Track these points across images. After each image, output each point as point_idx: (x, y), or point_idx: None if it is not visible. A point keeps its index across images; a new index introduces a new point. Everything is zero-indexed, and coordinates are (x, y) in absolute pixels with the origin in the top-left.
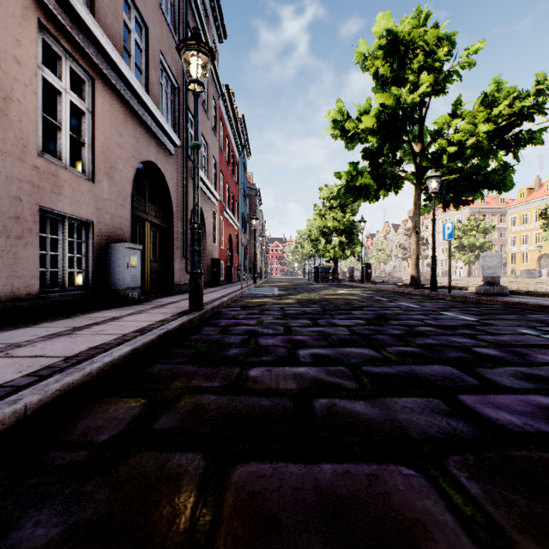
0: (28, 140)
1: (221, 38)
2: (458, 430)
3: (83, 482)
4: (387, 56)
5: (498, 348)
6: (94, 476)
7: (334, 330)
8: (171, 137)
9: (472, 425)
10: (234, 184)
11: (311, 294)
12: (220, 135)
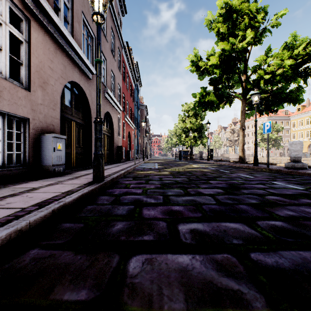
0: None
1: (123, 13)
2: None
3: None
4: (225, 20)
5: None
6: None
7: (202, 199)
8: (89, 67)
9: None
10: (131, 102)
11: (179, 168)
12: (123, 72)
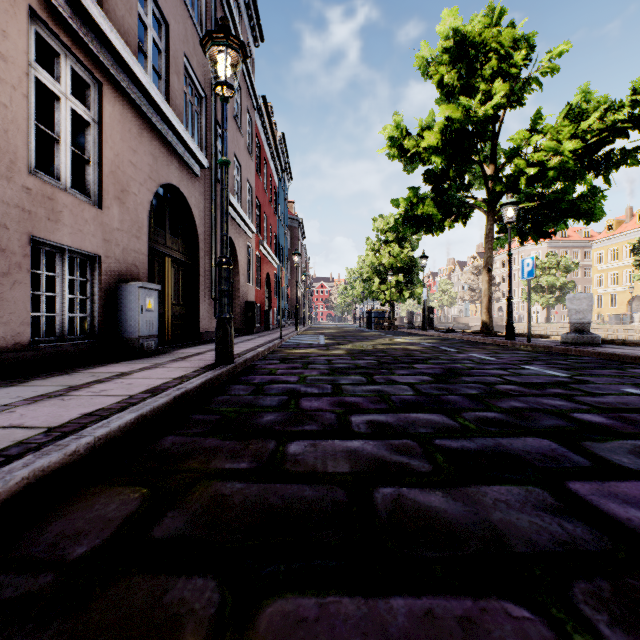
0: (17, 154)
1: (257, 41)
2: (578, 538)
3: (35, 632)
4: (453, 60)
5: (604, 414)
6: (53, 621)
7: (394, 389)
8: (197, 156)
9: (595, 529)
10: (273, 214)
11: (364, 344)
12: (256, 155)
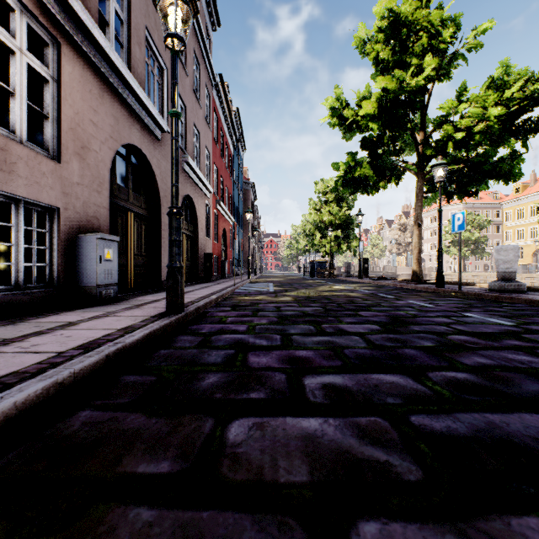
0: None
1: (215, 25)
2: None
3: None
4: (388, 39)
5: None
6: None
7: (345, 341)
8: (158, 120)
9: None
10: (228, 178)
11: (309, 291)
12: (214, 126)
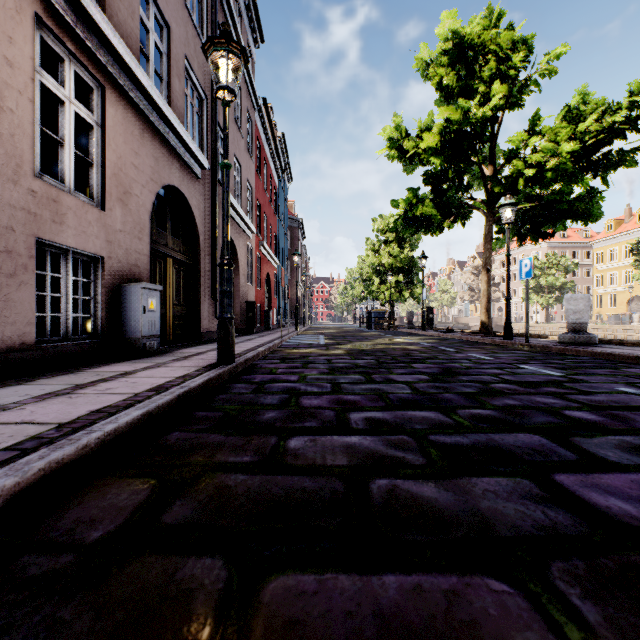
0: (23, 158)
1: (257, 42)
2: (559, 523)
3: (60, 603)
4: (452, 62)
5: (595, 411)
6: (77, 594)
7: (392, 388)
8: (198, 158)
9: (576, 516)
10: (273, 214)
11: (364, 343)
12: (257, 156)
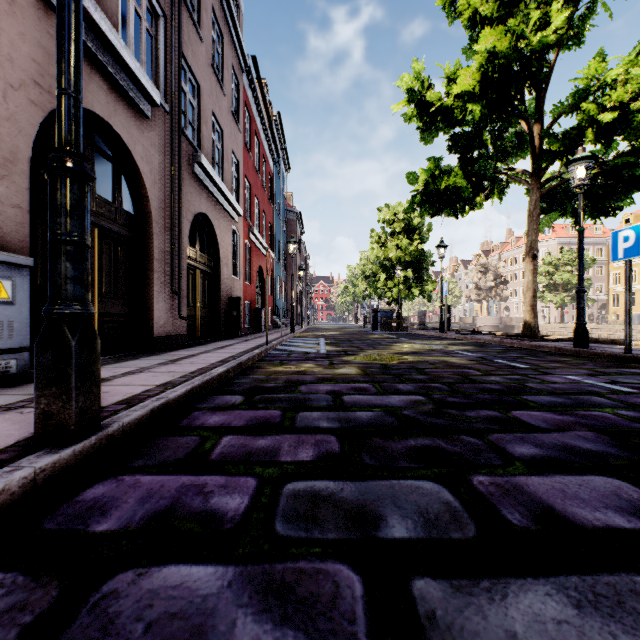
0: None
1: None
2: None
3: None
4: None
5: None
6: None
7: None
8: (141, 82)
9: None
10: (267, 201)
11: (380, 353)
12: (245, 127)
